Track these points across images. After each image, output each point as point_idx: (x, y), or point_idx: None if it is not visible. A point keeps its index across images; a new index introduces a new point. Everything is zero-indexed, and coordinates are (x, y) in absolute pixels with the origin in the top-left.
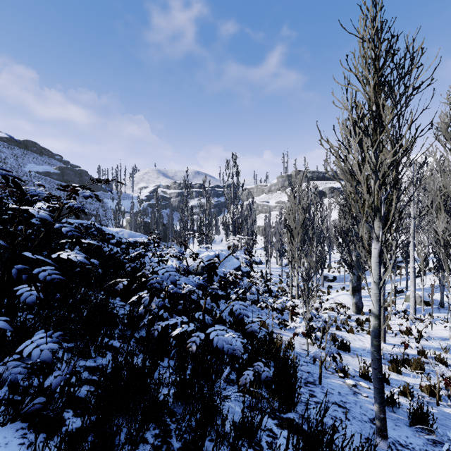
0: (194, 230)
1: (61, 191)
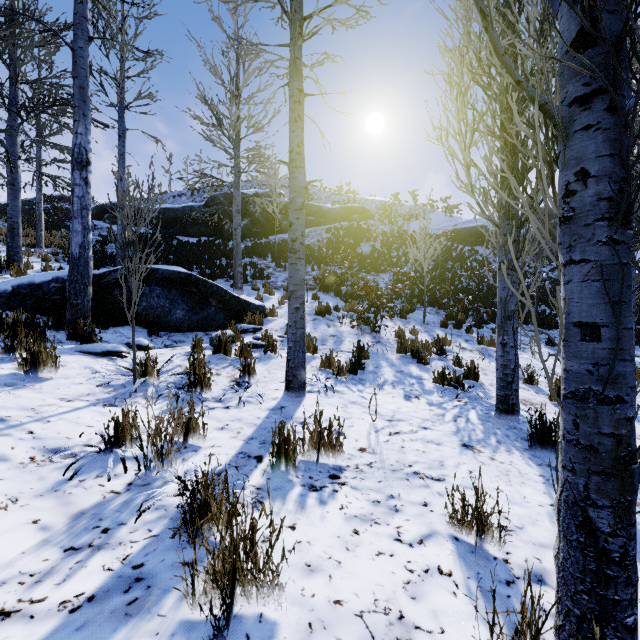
0: None
1: None
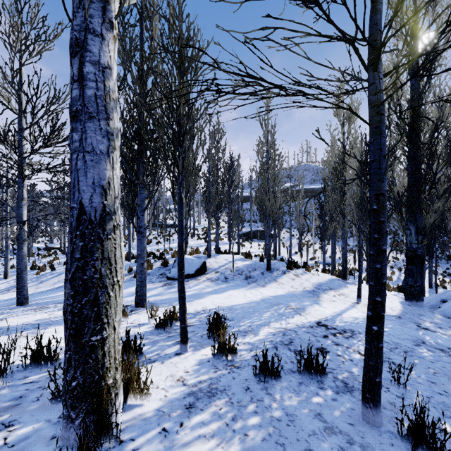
0: None
1: None
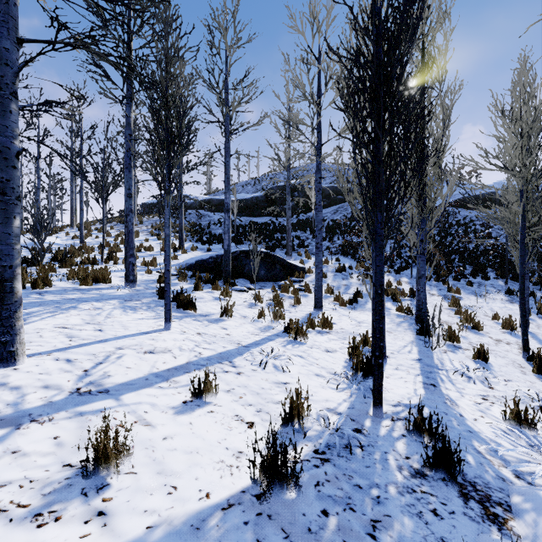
0: None
1: None
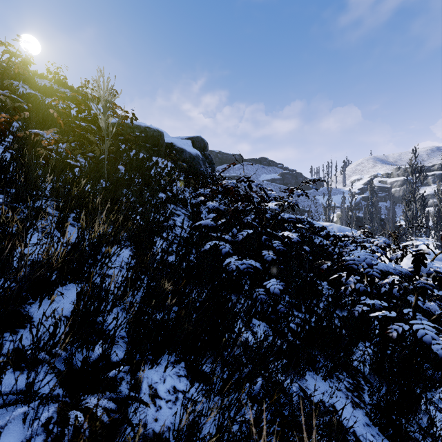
0: (428, 226)
1: (282, 192)
